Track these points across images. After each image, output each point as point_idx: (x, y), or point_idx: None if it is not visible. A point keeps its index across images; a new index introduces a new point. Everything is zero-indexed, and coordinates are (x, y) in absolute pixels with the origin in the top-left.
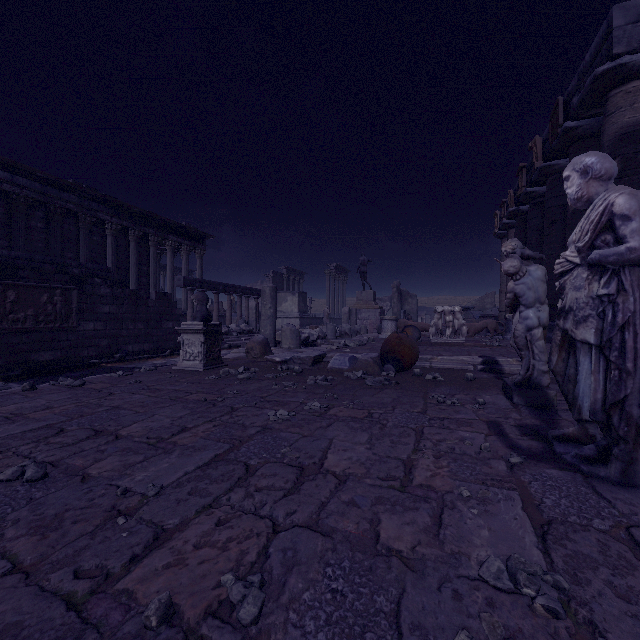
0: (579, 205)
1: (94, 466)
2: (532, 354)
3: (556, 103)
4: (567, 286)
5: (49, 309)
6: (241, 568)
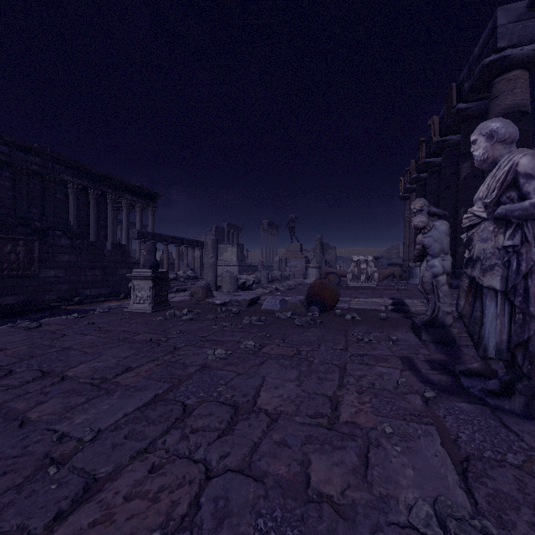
0: (485, 166)
1: (35, 409)
2: (437, 297)
3: (450, 88)
4: (475, 238)
5: (12, 258)
6: (171, 523)
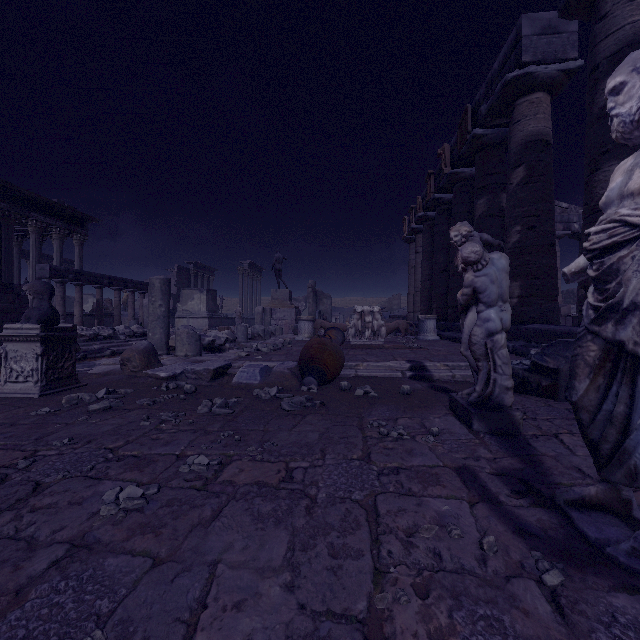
0: (637, 134)
1: None
2: (493, 366)
3: (465, 110)
4: (626, 267)
5: None
6: None
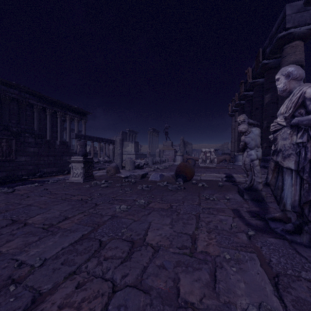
0: (284, 94)
1: (5, 245)
2: (253, 173)
3: (258, 51)
4: (278, 138)
5: None
6: None
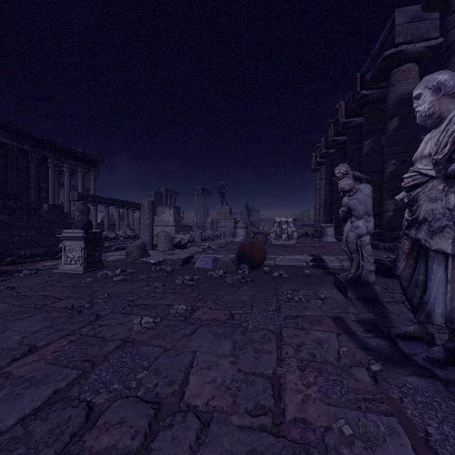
0: (429, 122)
1: None
2: (362, 257)
3: (355, 77)
4: (420, 198)
5: None
6: None
